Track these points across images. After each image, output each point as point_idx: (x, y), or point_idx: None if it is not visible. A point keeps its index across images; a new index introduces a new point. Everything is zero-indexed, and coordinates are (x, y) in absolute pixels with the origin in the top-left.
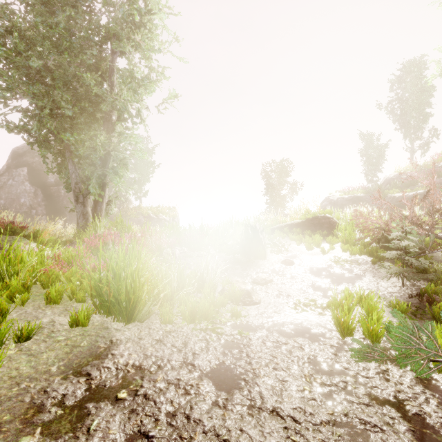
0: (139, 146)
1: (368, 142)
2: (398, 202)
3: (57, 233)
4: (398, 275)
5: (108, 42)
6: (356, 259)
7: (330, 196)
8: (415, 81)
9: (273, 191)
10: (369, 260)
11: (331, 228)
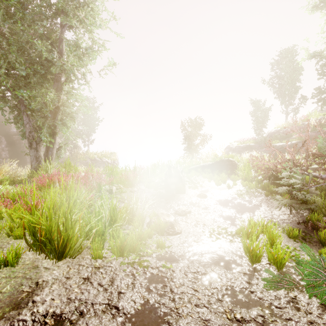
0: (84, 103)
1: (256, 106)
2: (284, 149)
3: (18, 173)
4: (285, 205)
5: (57, 18)
6: (253, 192)
7: (230, 145)
8: (289, 64)
9: (189, 141)
10: (262, 193)
11: (233, 169)
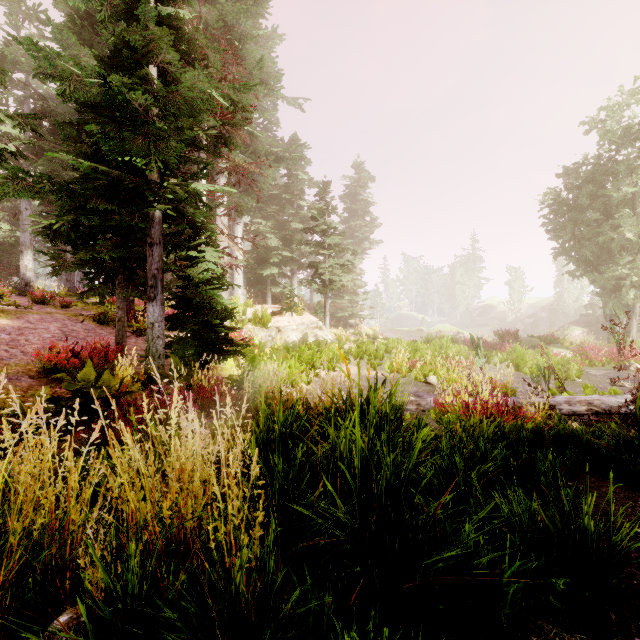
0: None
1: None
2: None
3: None
4: None
5: None
6: None
7: None
8: None
9: None
10: None
11: None
